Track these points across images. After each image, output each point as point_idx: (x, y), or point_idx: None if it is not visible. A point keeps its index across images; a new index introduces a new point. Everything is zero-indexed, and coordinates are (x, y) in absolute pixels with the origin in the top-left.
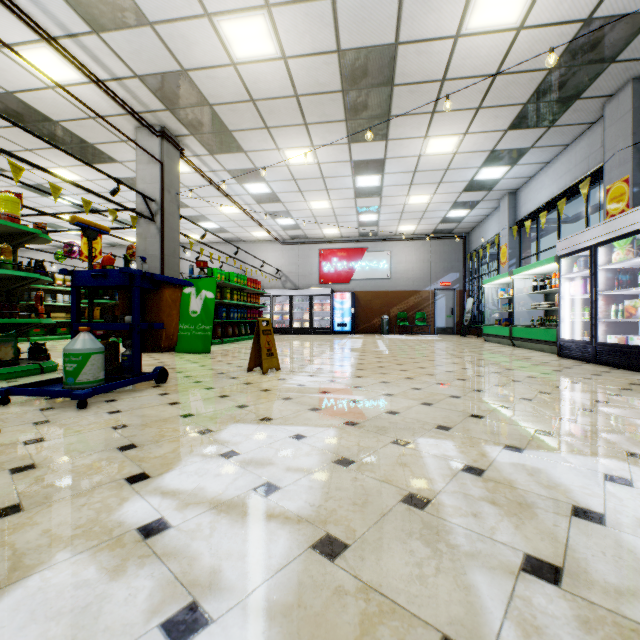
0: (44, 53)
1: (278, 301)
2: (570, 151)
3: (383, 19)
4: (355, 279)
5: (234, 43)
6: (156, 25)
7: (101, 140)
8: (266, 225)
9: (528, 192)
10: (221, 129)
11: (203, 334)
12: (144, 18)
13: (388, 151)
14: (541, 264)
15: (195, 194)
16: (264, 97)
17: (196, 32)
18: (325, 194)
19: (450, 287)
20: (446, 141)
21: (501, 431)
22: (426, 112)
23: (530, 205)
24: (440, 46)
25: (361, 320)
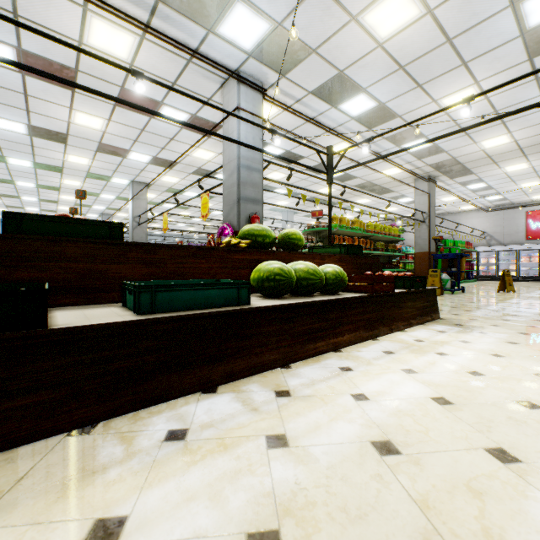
0: (393, 169)
1: (483, 255)
2: None
3: None
4: None
5: (485, 145)
6: (448, 151)
7: (393, 186)
8: (475, 202)
9: None
10: (463, 169)
11: None
12: (443, 151)
13: None
14: None
15: None
16: (497, 154)
17: (466, 148)
18: (536, 178)
19: None
20: None
21: None
22: None
23: None
24: None
25: None
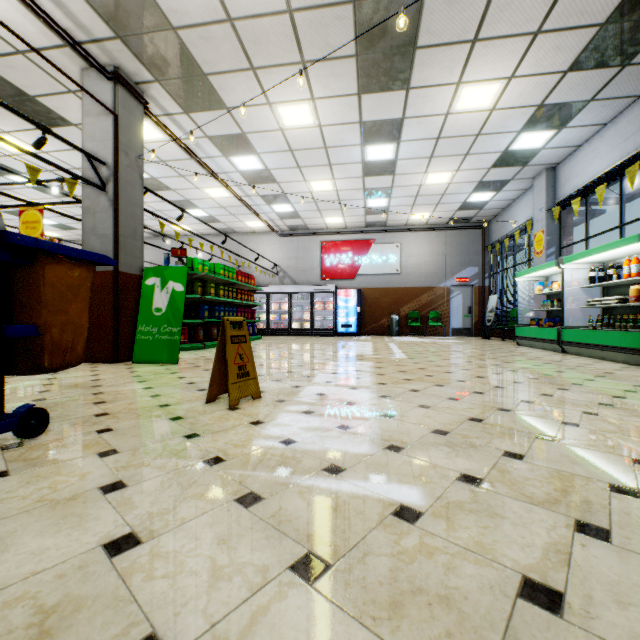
0: None
1: (275, 299)
2: None
3: None
4: (361, 274)
5: None
6: None
7: (42, 90)
8: (261, 213)
9: (574, 165)
10: (193, 71)
11: (169, 338)
12: None
13: (408, 107)
14: (613, 246)
15: (175, 171)
16: (245, 14)
17: None
18: (328, 171)
19: (468, 283)
20: (484, 90)
21: None
22: (465, 40)
23: (577, 180)
24: None
25: (367, 320)
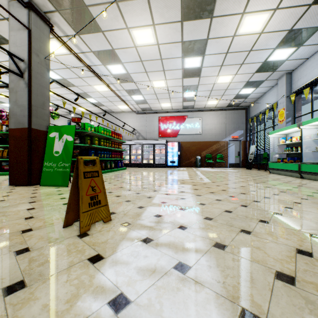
0: None
1: (134, 147)
2: None
3: None
4: (180, 134)
5: None
6: None
7: None
8: (126, 100)
9: (304, 70)
10: (79, 3)
11: (63, 170)
12: None
13: (211, 30)
14: None
15: (76, 75)
16: None
17: None
18: (162, 74)
19: (237, 139)
20: (258, 19)
21: None
22: None
23: (306, 78)
24: None
25: (184, 159)
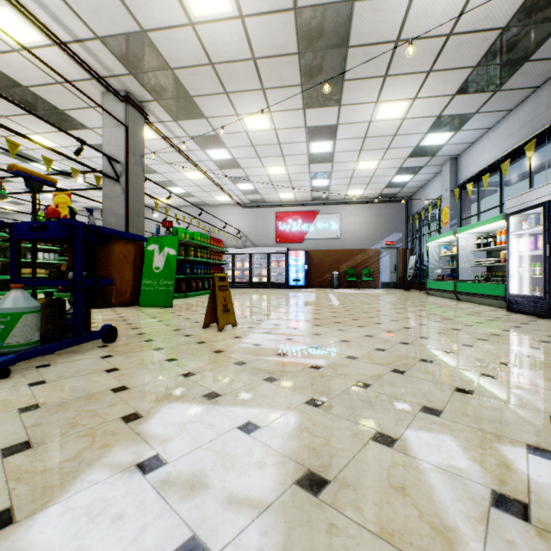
0: (4, 12)
1: (239, 258)
2: (513, 116)
3: None
4: (308, 239)
5: None
6: None
7: (70, 106)
8: (228, 190)
9: (469, 157)
10: (183, 94)
11: (165, 289)
12: None
13: (341, 117)
14: (488, 222)
15: (162, 160)
16: (223, 60)
17: None
18: (281, 160)
19: (394, 246)
20: (396, 106)
21: (507, 417)
22: (378, 76)
23: (471, 169)
24: (396, 2)
25: (313, 275)
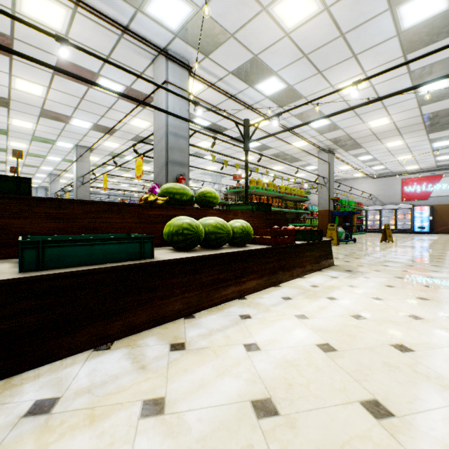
0: (300, 142)
1: (370, 213)
2: None
3: (445, 104)
4: (432, 196)
5: (371, 125)
6: (343, 129)
7: (301, 156)
8: (364, 171)
9: None
10: (355, 144)
11: None
12: (339, 128)
13: None
14: None
15: None
16: (380, 132)
17: (357, 126)
18: (409, 153)
19: None
20: None
21: None
22: None
23: None
24: None
25: (438, 224)
